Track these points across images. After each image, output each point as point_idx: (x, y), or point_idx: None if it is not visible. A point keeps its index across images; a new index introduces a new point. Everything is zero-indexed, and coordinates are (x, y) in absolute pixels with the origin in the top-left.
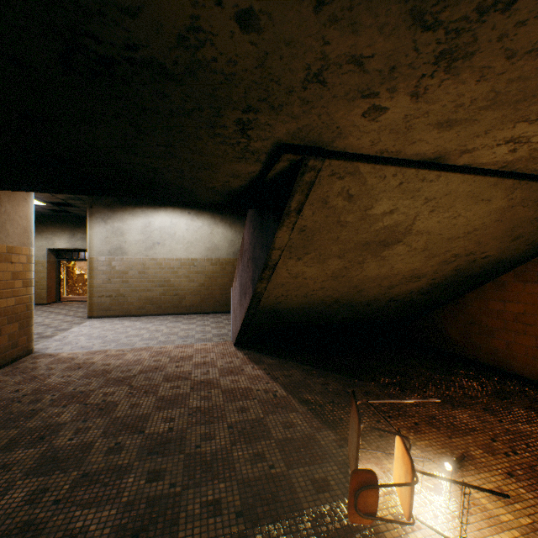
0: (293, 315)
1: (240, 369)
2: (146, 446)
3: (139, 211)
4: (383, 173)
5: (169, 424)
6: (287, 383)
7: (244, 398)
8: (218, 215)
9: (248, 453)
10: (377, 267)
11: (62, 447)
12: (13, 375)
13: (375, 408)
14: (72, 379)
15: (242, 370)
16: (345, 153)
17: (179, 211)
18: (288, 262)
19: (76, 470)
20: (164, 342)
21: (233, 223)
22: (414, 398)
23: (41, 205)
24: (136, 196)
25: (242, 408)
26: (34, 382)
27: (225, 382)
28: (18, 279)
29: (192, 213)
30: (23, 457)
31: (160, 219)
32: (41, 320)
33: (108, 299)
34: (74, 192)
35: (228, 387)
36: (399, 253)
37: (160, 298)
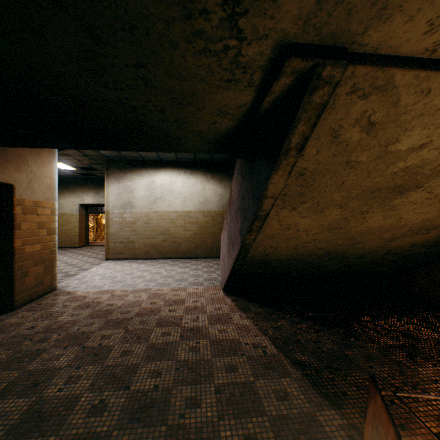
0: (281, 266)
1: (228, 317)
2: (129, 409)
3: (145, 172)
4: (428, 85)
5: (155, 379)
6: (276, 337)
7: (232, 352)
8: (209, 173)
9: (237, 434)
10: (381, 218)
11: (50, 399)
12: (35, 311)
13: (410, 409)
14: (79, 318)
15: (230, 318)
16: (377, 55)
17: (177, 171)
18: (281, 212)
19: (54, 434)
20: (161, 284)
21: (222, 180)
22: (429, 369)
23: (73, 170)
24: (126, 148)
25: (230, 365)
26: (48, 319)
27: (213, 332)
28: (43, 228)
29: (188, 172)
30: (11, 408)
31: (161, 178)
32: (71, 261)
33: (120, 245)
34: (69, 146)
35: (216, 338)
36: (414, 201)
37: (161, 245)
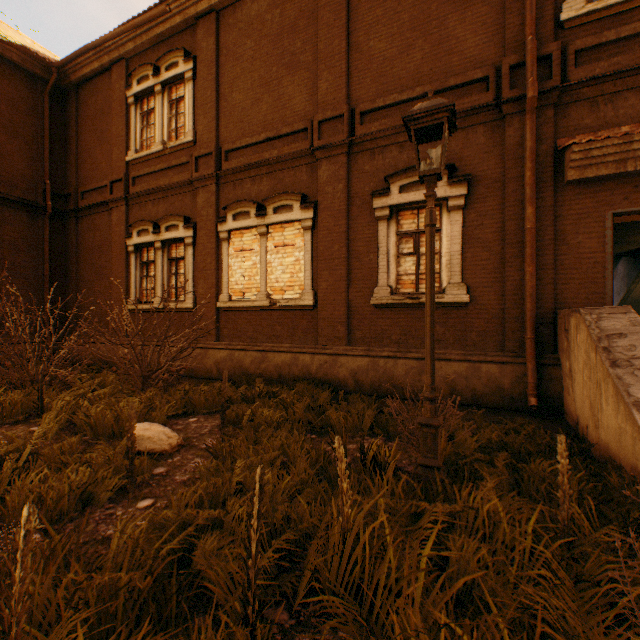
0: None
1: None
2: None
3: None
4: None
5: None
6: None
7: None
8: None
9: None
10: None
11: None
12: None
13: None
14: None
15: None
16: None
17: None
18: None
19: None
20: None
21: None
22: None
23: None
24: None
25: None
26: None
27: None
28: None
29: None
30: None
31: None
32: None
33: None
34: None
35: None
36: None
37: None
